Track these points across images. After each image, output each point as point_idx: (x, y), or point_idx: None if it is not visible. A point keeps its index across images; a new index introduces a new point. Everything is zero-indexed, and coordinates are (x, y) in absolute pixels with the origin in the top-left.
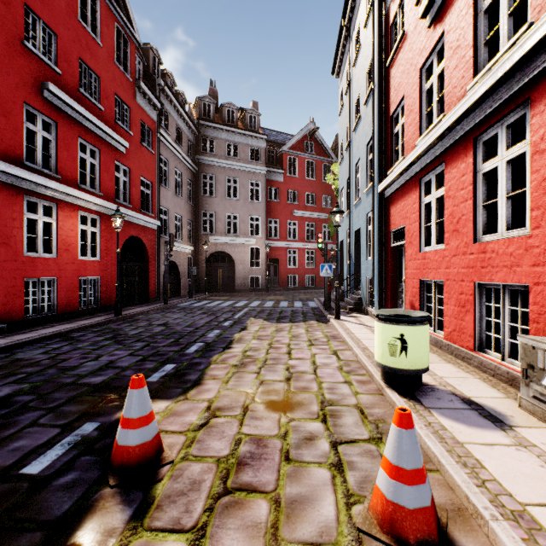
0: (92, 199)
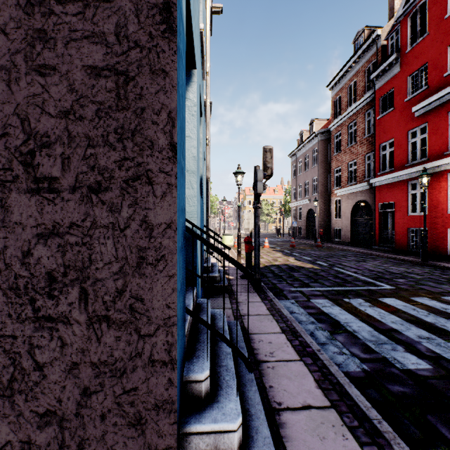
0: (449, 160)
